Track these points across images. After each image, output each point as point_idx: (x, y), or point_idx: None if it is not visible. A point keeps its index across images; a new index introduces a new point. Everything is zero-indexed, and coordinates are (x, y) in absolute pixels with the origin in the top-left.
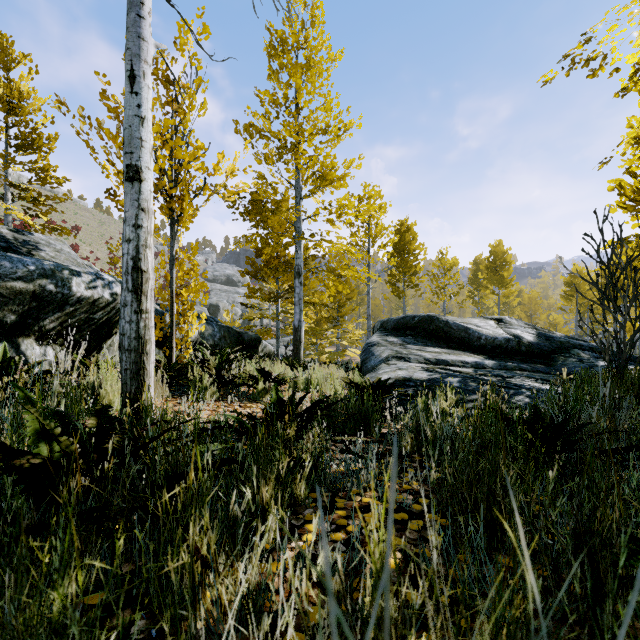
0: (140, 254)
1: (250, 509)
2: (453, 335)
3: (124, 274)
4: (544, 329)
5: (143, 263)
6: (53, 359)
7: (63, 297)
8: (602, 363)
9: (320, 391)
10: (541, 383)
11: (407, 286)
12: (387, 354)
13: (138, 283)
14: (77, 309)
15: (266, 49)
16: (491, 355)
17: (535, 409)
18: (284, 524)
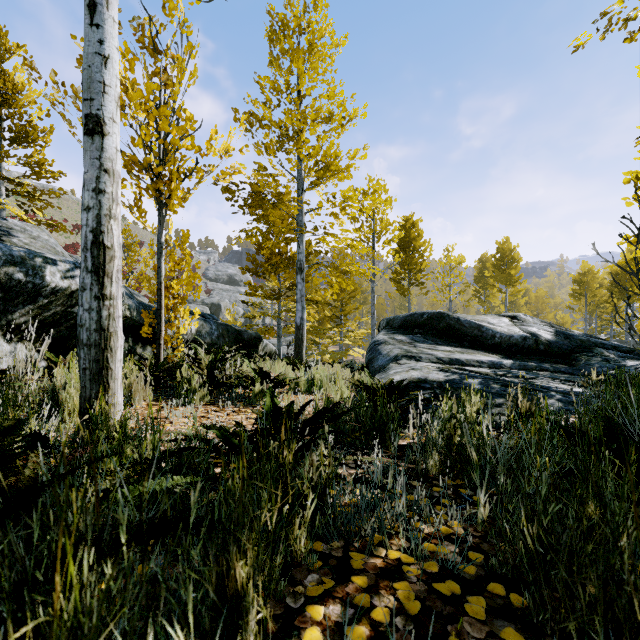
0: (102, 226)
1: (214, 603)
2: (465, 333)
3: (82, 250)
4: (561, 327)
5: (106, 237)
6: (24, 357)
7: (34, 287)
8: (630, 363)
9: (325, 395)
10: (568, 385)
11: (412, 284)
12: (396, 353)
13: (99, 262)
14: (52, 301)
15: (267, 34)
16: (507, 354)
17: (608, 421)
18: (275, 604)
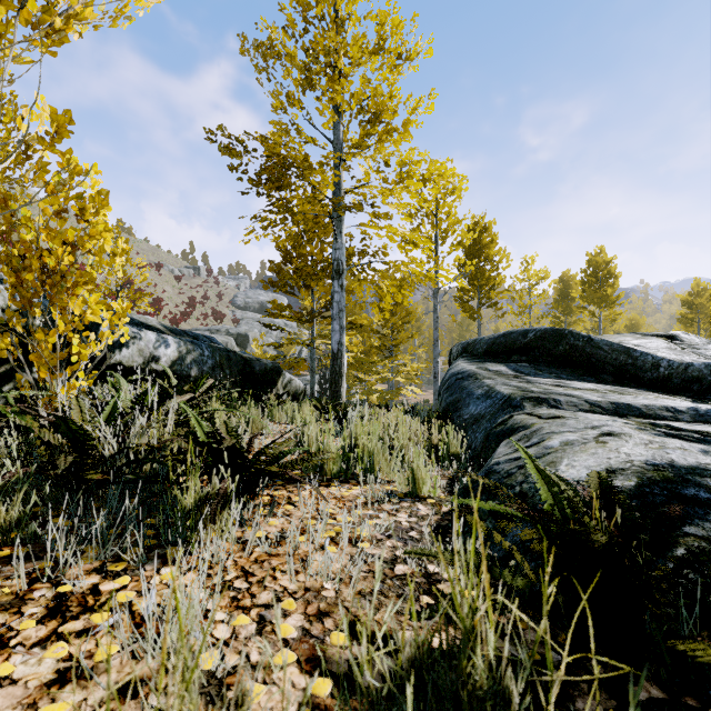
0: None
1: None
2: (603, 360)
3: None
4: None
5: None
6: None
7: None
8: None
9: None
10: None
11: (484, 304)
12: (505, 393)
13: None
14: None
15: None
16: (688, 395)
17: None
18: None
